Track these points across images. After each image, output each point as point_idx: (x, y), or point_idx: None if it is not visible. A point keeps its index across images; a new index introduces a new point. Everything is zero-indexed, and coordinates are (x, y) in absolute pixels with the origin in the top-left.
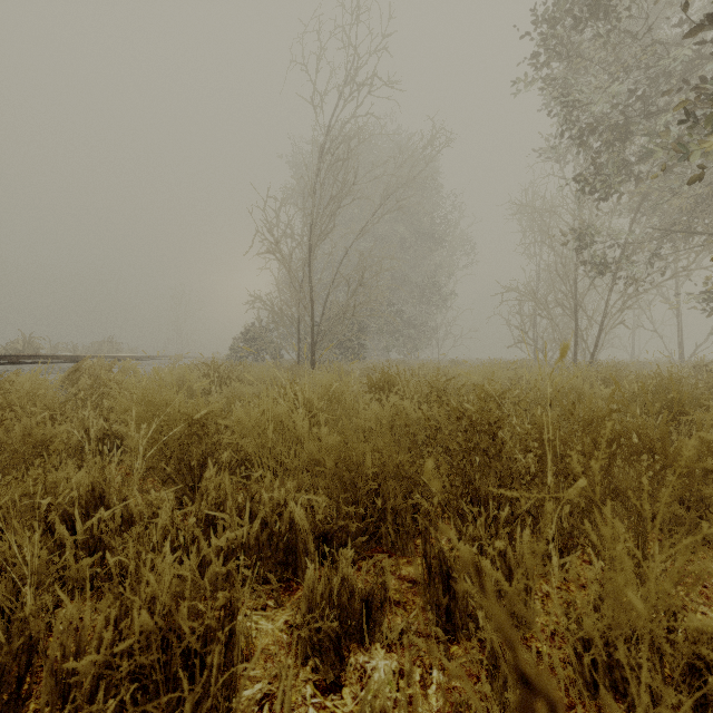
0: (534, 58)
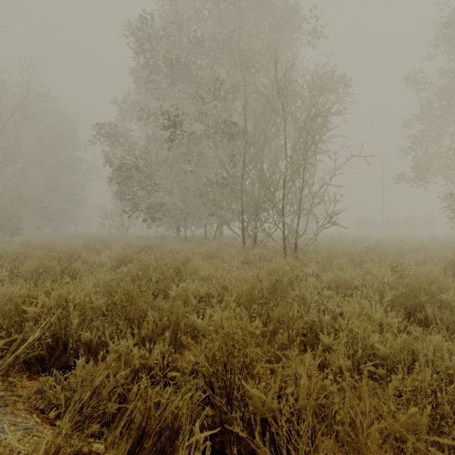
0: (96, 138)
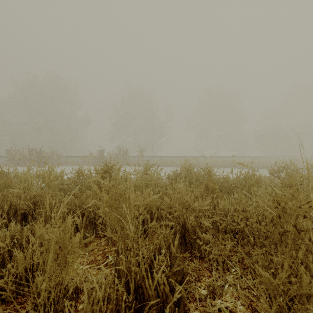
0: None
